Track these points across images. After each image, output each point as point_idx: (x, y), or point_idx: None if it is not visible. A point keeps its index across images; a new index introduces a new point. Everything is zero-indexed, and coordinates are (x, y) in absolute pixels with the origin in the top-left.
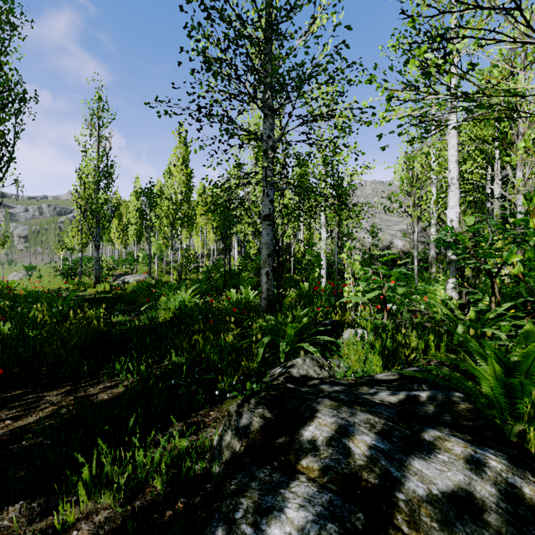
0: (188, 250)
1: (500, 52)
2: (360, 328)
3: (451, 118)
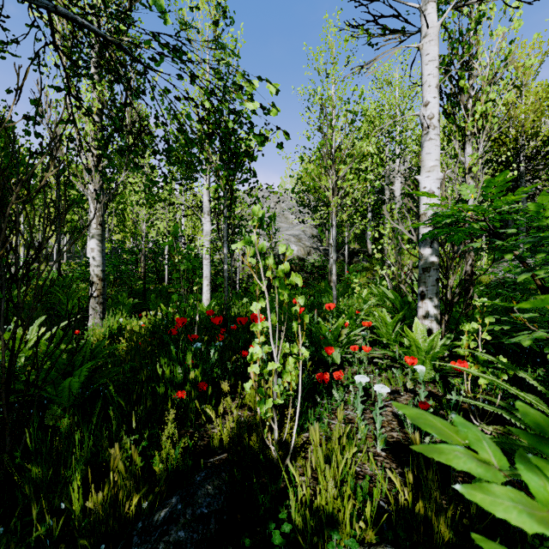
0: None
1: None
2: None
3: (430, 7)
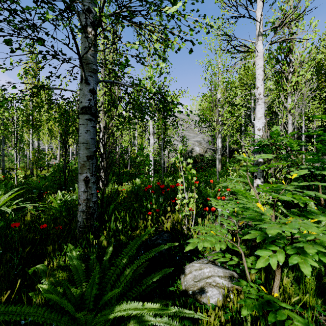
0: (39, 150)
1: (280, 8)
2: (207, 261)
3: (259, 43)
